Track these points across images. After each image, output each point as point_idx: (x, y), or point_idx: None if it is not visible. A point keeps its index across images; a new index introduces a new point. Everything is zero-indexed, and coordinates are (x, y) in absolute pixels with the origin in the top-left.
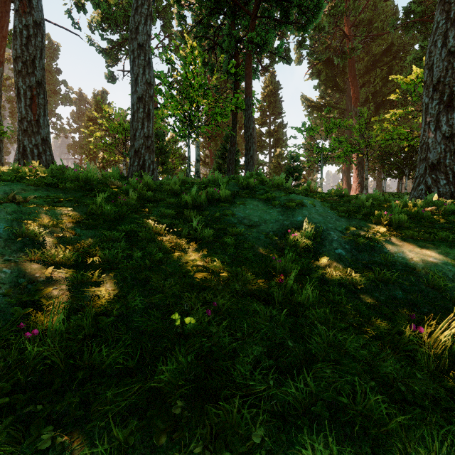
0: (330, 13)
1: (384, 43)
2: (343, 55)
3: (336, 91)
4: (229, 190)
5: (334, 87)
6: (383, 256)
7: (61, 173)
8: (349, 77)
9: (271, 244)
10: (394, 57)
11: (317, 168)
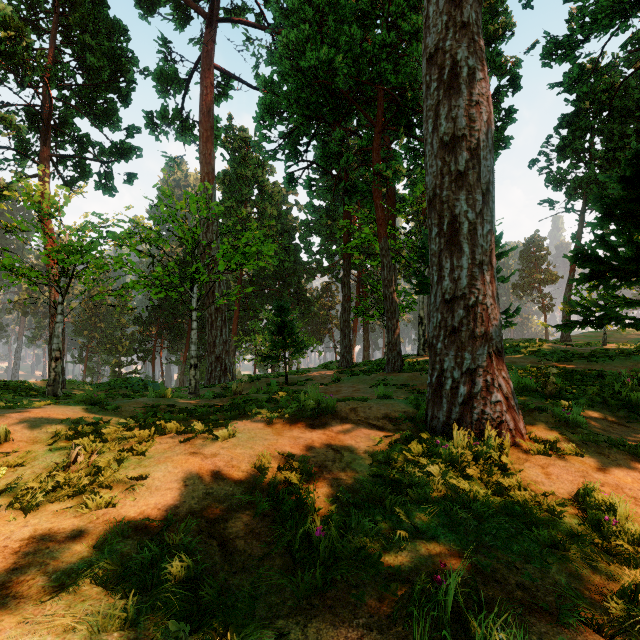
0: None
1: None
2: None
3: None
4: None
5: None
6: None
7: None
8: None
9: None
10: None
11: None
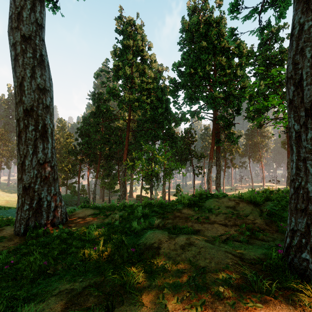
0: None
1: None
2: None
3: None
4: None
5: None
6: None
7: (265, 190)
8: None
9: None
10: None
11: None
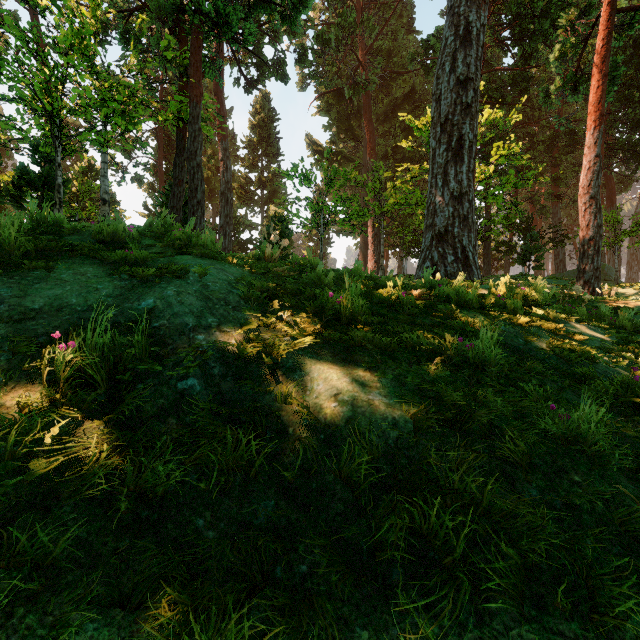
0: (338, 23)
1: (406, 87)
2: (355, 87)
3: (351, 137)
4: (57, 242)
5: (348, 132)
6: (284, 391)
7: None
8: (364, 119)
9: (5, 371)
10: (417, 106)
11: (328, 239)
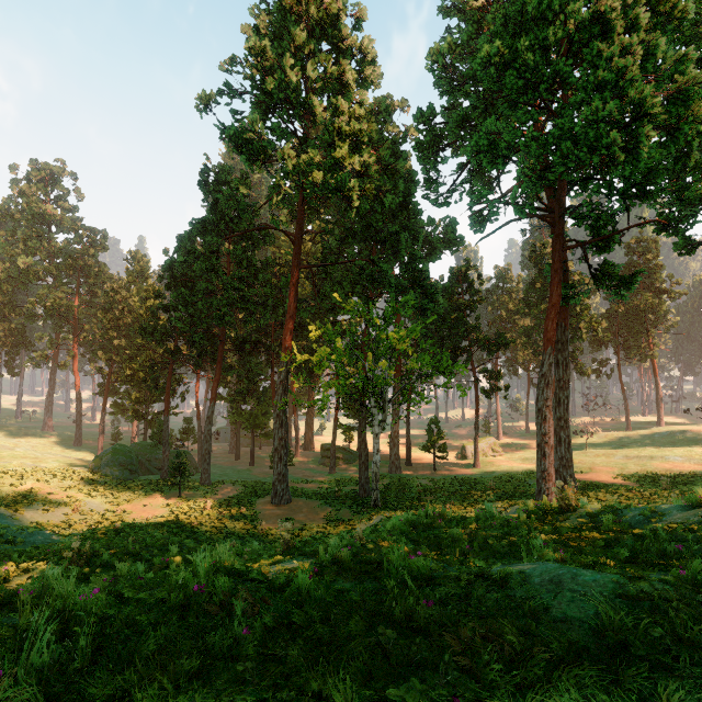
0: None
1: None
2: None
3: None
4: None
5: None
6: None
7: None
8: None
9: None
10: None
11: None
